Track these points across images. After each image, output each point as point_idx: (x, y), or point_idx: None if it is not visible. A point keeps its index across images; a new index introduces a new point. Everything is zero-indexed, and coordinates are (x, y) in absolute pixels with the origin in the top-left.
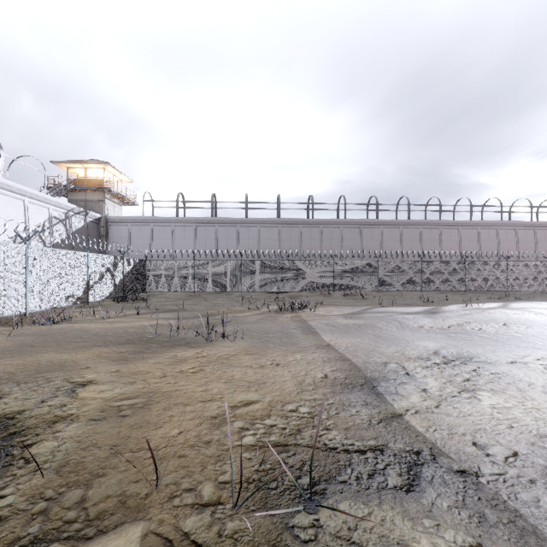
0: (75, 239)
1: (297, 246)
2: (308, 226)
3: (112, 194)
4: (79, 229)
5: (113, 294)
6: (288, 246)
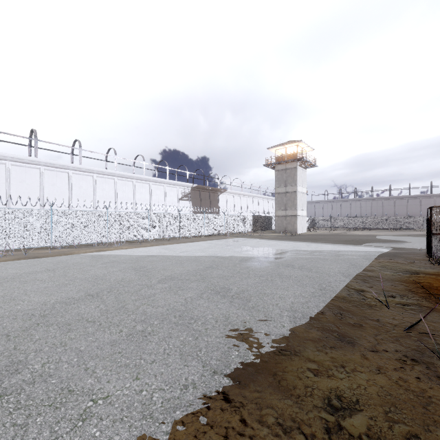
0: None
1: (381, 209)
2: (387, 199)
3: None
4: None
5: (308, 226)
6: (375, 209)
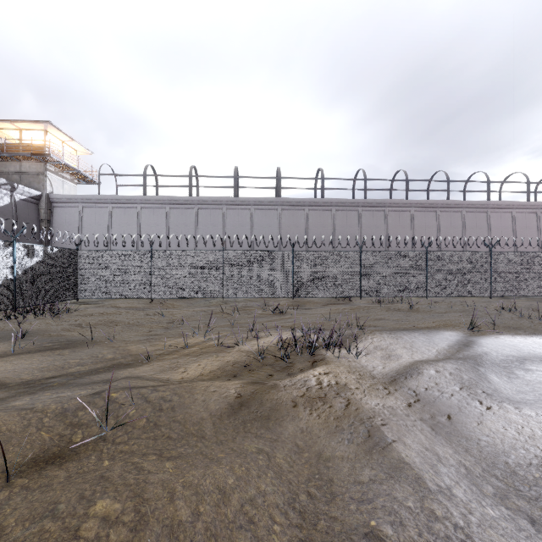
0: None
1: (303, 235)
2: (317, 208)
3: (58, 165)
4: None
5: None
6: (290, 235)
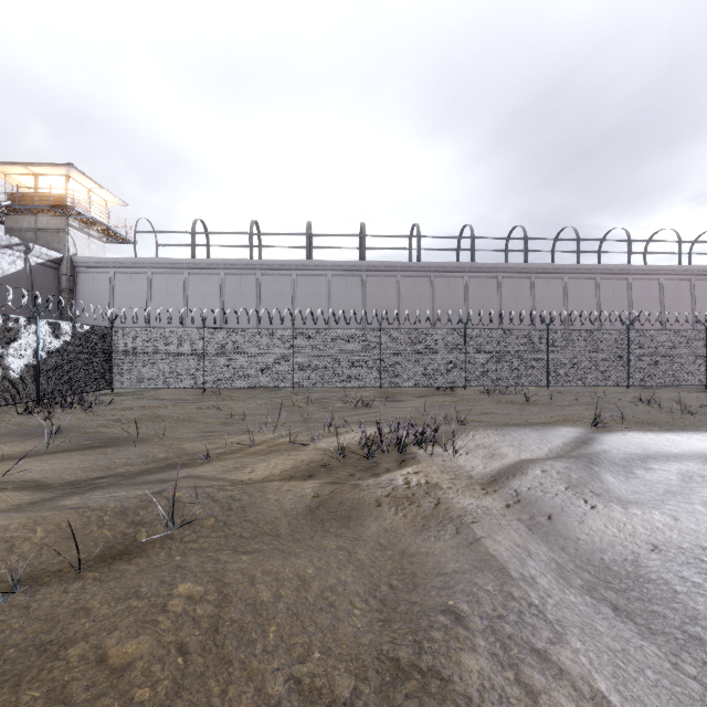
0: (1, 293)
1: (394, 308)
2: (412, 274)
3: (83, 220)
4: (10, 275)
5: None
6: (378, 308)
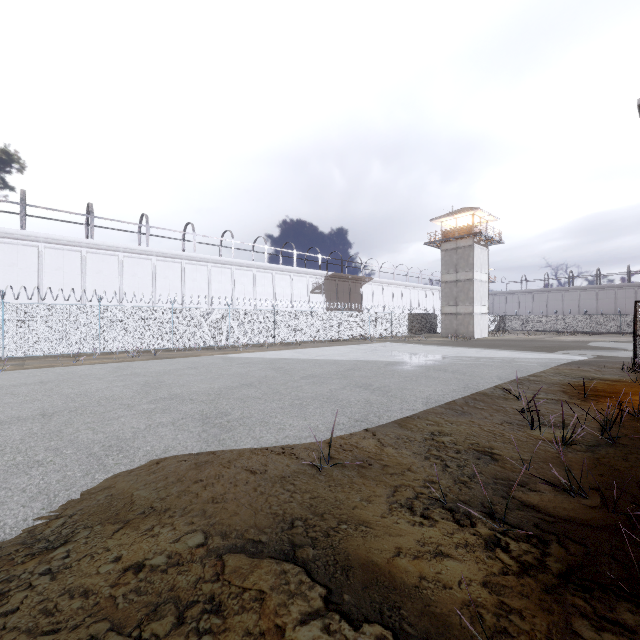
0: None
1: (612, 303)
2: (623, 288)
3: None
4: None
5: (494, 329)
6: (604, 303)
